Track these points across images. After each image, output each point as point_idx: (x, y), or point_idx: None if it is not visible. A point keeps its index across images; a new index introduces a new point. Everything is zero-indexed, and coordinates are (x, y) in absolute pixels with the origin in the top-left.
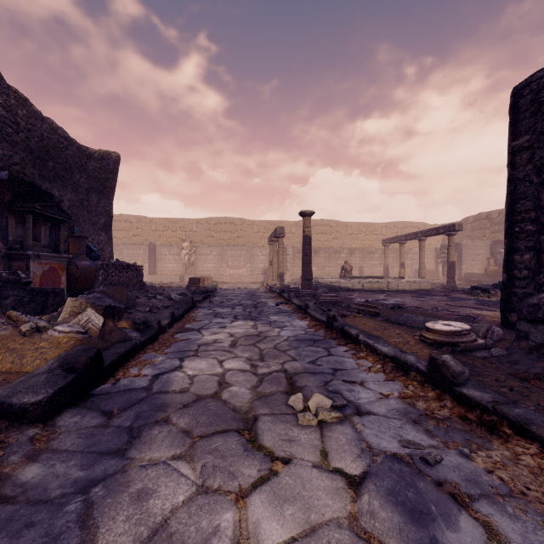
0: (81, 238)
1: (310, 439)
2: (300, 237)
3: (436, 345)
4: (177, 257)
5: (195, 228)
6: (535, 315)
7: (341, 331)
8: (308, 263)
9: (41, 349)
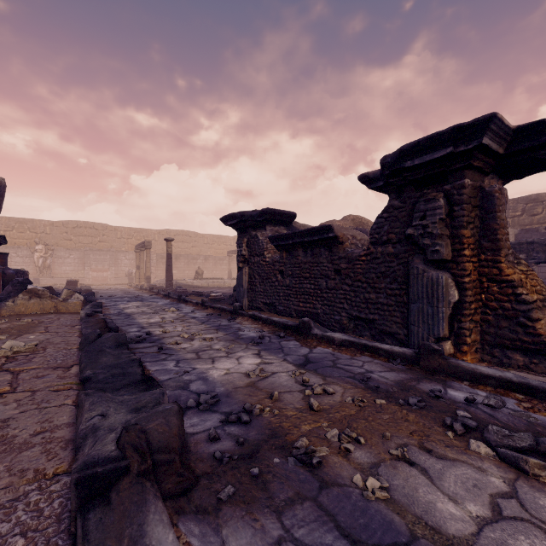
0: (6, 254)
1: (170, 312)
2: (163, 244)
3: (211, 300)
4: (27, 260)
5: (48, 230)
6: (235, 289)
7: (183, 300)
8: (170, 270)
9: (72, 306)
